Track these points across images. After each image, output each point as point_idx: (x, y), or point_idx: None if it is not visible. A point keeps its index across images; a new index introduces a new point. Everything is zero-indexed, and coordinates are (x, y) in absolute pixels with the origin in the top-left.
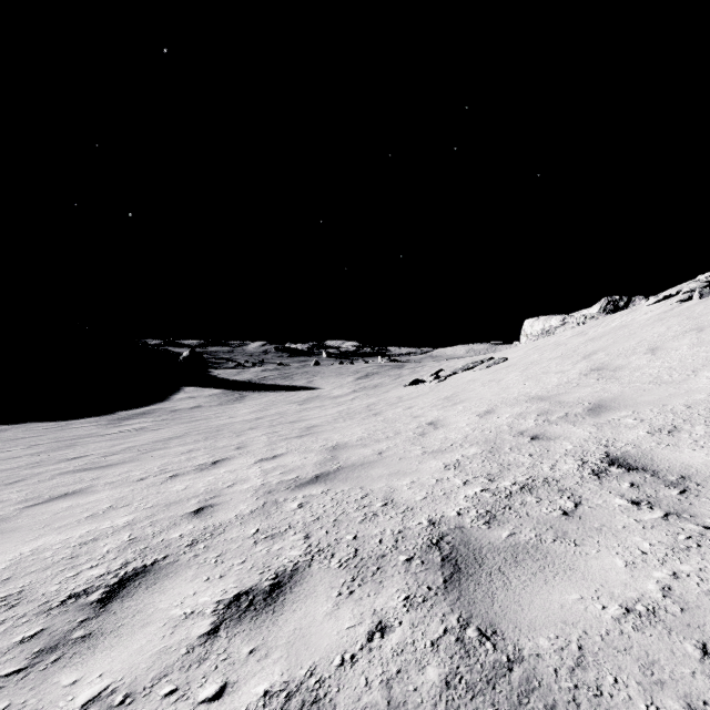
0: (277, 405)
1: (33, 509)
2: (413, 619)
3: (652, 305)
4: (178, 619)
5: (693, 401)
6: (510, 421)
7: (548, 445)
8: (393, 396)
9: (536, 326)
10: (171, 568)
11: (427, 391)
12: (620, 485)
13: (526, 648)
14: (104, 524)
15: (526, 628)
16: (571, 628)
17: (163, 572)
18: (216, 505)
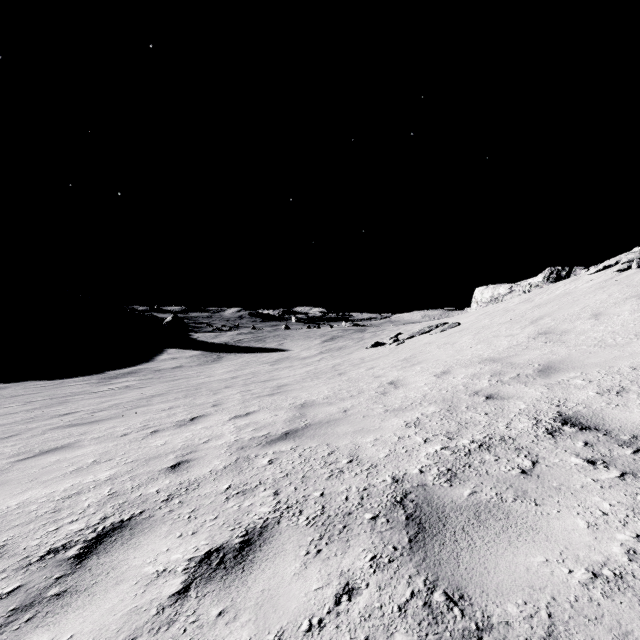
0: (251, 365)
1: (24, 463)
2: (380, 581)
3: (593, 274)
4: (150, 577)
5: (638, 363)
6: (466, 381)
7: (502, 404)
8: (356, 357)
9: (485, 294)
10: (146, 523)
11: (387, 352)
12: (574, 444)
13: (495, 615)
14: (87, 478)
15: (493, 593)
16: (539, 593)
17: (139, 528)
18: (192, 460)
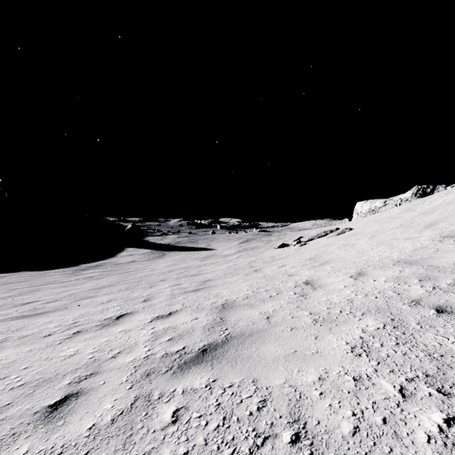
0: (186, 261)
1: None
2: None
3: None
4: None
5: None
6: (391, 285)
7: None
8: (267, 256)
9: (365, 207)
10: None
11: (293, 252)
12: None
13: None
14: None
15: None
16: None
17: None
18: (83, 394)
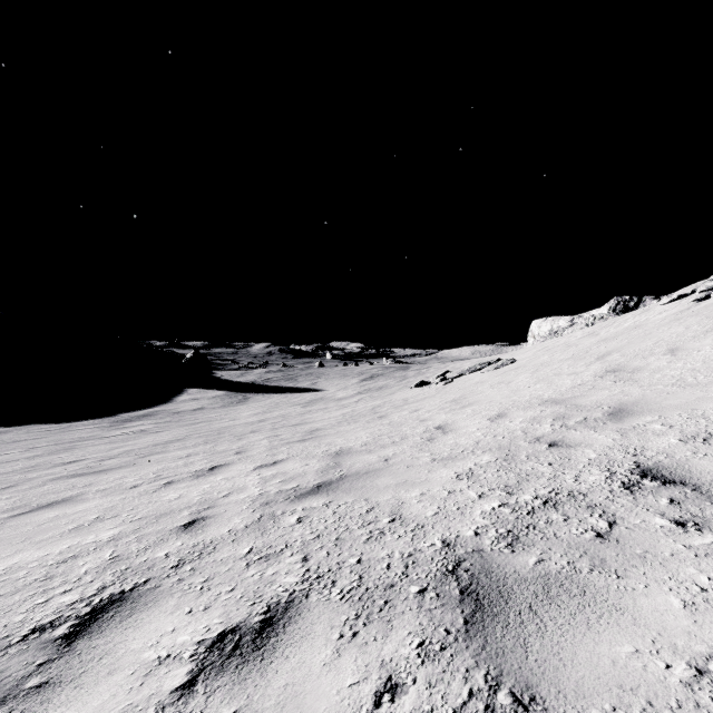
0: (281, 407)
1: (18, 519)
2: (429, 675)
3: (666, 305)
4: (150, 665)
5: None
6: (524, 425)
7: (569, 453)
8: (398, 398)
9: (544, 327)
10: (151, 596)
11: (434, 393)
12: (658, 501)
13: None
14: (88, 538)
15: (572, 694)
16: (631, 696)
17: (142, 601)
18: (209, 518)
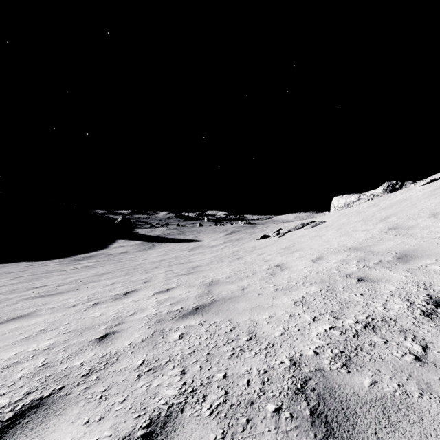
0: (175, 251)
1: None
2: None
3: (423, 186)
4: None
5: None
6: (337, 265)
7: (374, 286)
8: (249, 246)
9: (341, 201)
10: (61, 403)
11: (272, 242)
12: None
13: None
14: (31, 346)
15: None
16: None
17: (53, 408)
18: (118, 332)
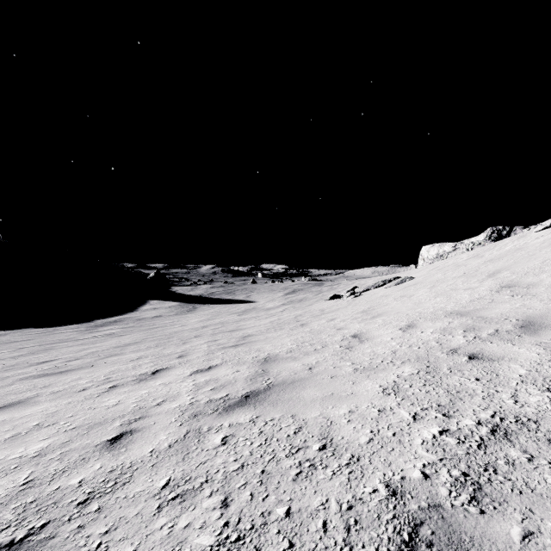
0: (221, 315)
1: None
2: None
3: (541, 231)
4: None
5: None
6: (437, 336)
7: (494, 367)
8: (316, 309)
9: (432, 251)
10: None
11: (345, 304)
12: None
13: None
14: (16, 451)
15: None
16: None
17: None
18: (137, 431)
